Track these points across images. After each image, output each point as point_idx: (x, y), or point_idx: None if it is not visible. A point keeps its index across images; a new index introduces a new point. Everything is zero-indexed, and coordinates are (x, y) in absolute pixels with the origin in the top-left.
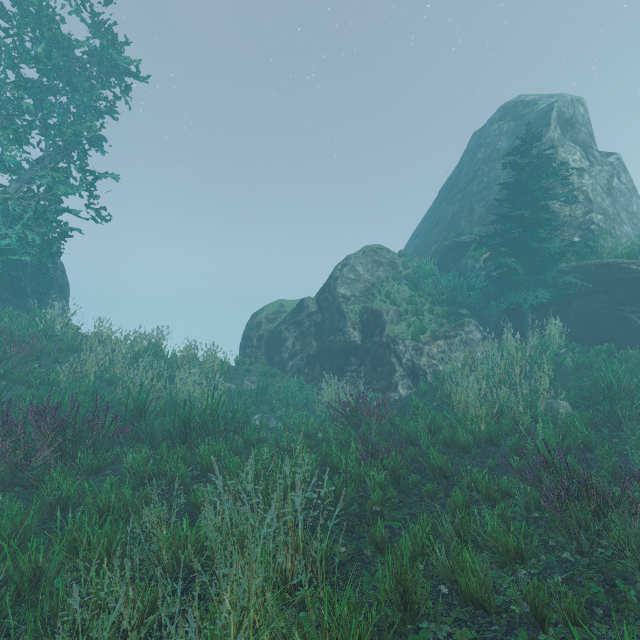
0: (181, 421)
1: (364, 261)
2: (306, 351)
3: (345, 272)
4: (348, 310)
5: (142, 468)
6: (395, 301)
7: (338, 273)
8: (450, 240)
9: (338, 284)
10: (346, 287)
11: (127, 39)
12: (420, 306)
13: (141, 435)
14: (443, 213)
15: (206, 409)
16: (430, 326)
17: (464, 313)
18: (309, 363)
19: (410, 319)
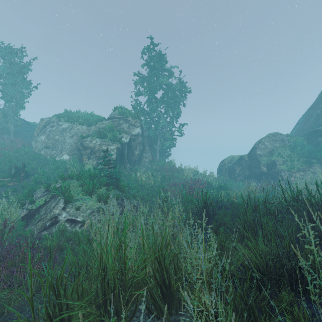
0: (219, 186)
1: (268, 140)
2: (244, 174)
3: (260, 145)
4: (261, 160)
5: (217, 191)
6: (282, 156)
7: (257, 146)
8: (313, 129)
9: (257, 150)
10: (260, 151)
11: (186, 82)
12: (293, 158)
13: (210, 188)
14: (312, 114)
15: (223, 184)
16: (297, 166)
17: (314, 161)
18: (245, 178)
19: (288, 163)
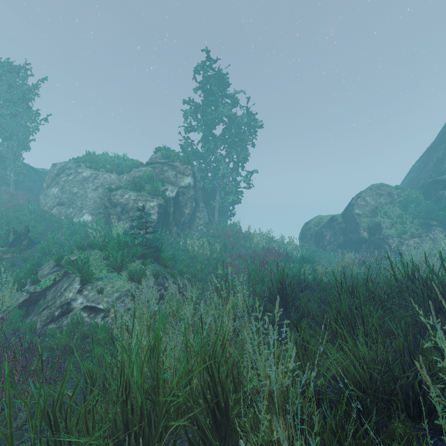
0: (302, 258)
1: (370, 194)
2: (336, 241)
3: (358, 201)
4: (360, 221)
5: (299, 266)
6: (389, 217)
7: (354, 202)
8: (432, 178)
9: (354, 208)
10: (359, 209)
11: (256, 113)
12: (405, 219)
13: (290, 261)
14: (431, 158)
15: (308, 256)
16: (410, 230)
17: (434, 223)
18: (338, 247)
19: (398, 226)
